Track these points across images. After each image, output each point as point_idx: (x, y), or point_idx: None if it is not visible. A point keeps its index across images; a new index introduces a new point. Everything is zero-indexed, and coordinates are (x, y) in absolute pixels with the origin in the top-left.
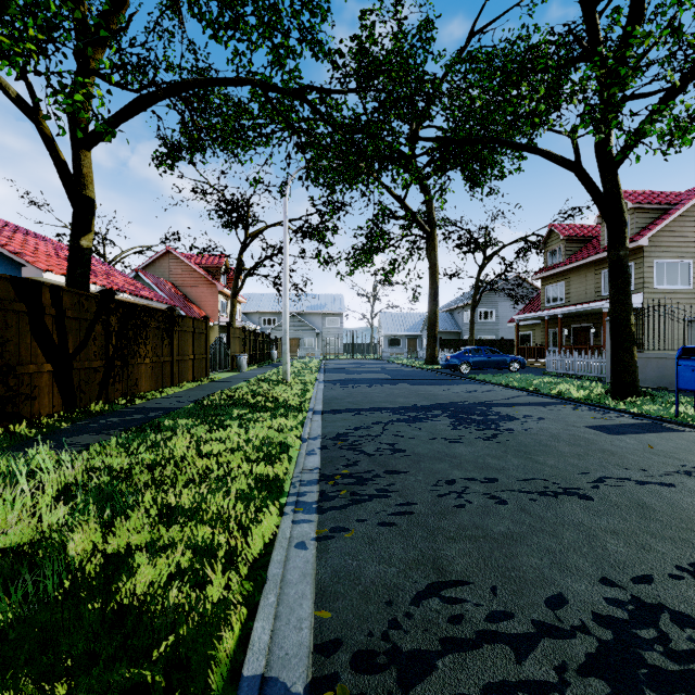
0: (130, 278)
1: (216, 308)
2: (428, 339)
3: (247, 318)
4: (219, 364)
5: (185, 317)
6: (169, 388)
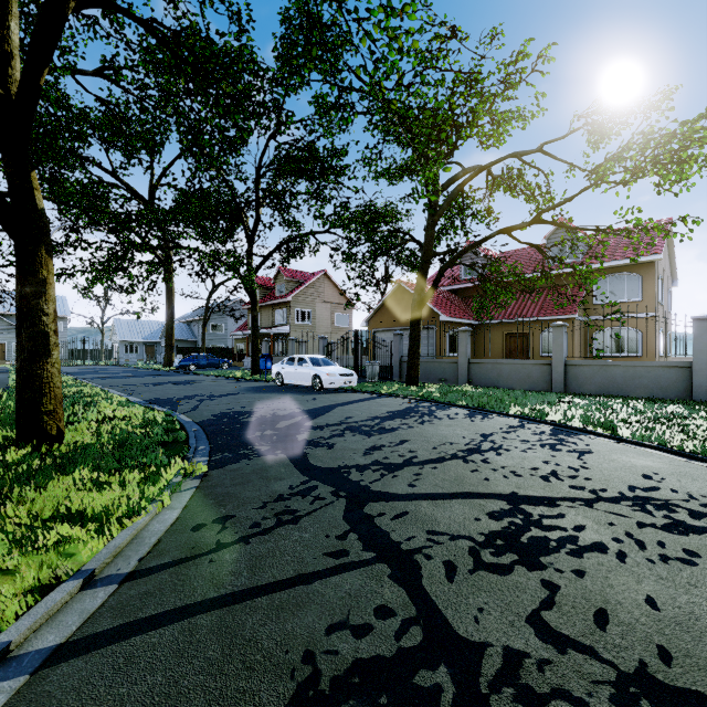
0: None
1: None
2: (166, 347)
3: None
4: None
5: None
6: None
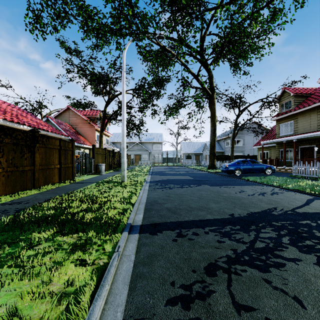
0: (40, 119)
1: (94, 139)
2: (210, 155)
3: (114, 145)
4: (85, 170)
5: (50, 138)
6: (30, 190)
